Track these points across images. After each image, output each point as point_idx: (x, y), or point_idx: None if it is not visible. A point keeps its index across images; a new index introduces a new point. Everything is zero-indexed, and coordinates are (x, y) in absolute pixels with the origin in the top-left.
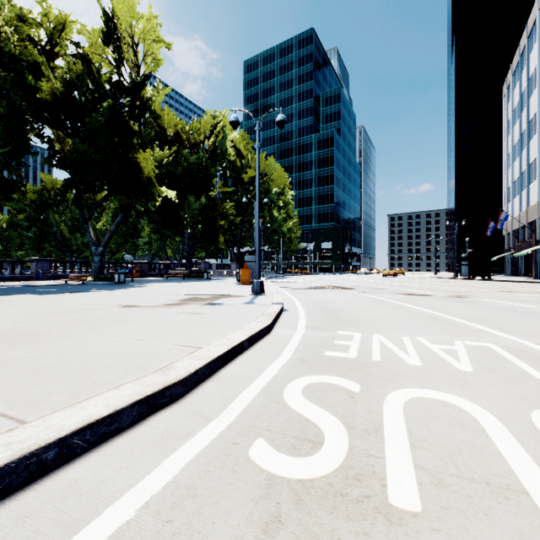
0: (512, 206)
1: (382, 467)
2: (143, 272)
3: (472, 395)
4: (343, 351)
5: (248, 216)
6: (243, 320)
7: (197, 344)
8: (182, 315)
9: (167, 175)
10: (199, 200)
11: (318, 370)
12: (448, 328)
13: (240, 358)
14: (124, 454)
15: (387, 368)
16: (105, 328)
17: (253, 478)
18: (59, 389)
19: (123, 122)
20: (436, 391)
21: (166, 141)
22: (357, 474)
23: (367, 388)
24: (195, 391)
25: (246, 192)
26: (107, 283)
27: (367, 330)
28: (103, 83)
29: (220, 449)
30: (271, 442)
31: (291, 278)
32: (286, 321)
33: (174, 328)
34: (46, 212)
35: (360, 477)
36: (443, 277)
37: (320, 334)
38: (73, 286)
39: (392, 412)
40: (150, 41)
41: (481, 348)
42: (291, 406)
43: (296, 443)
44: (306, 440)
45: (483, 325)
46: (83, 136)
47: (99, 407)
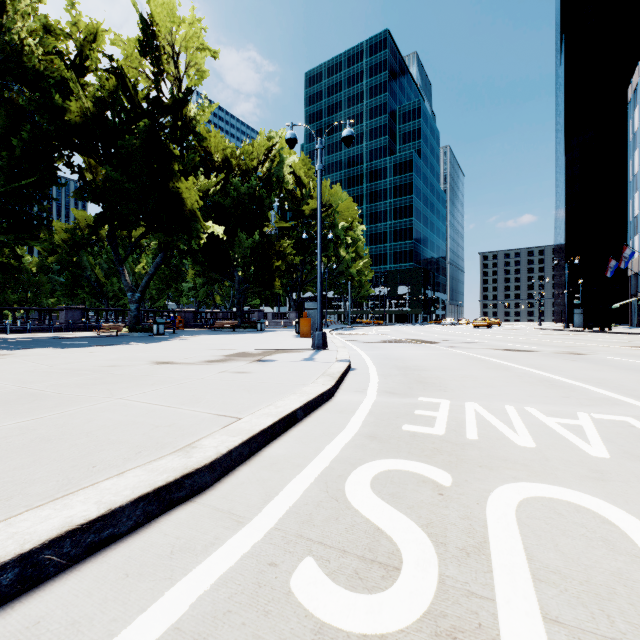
0: (639, 239)
1: (492, 617)
2: (186, 322)
3: (616, 495)
4: (427, 425)
5: (310, 256)
6: (298, 381)
7: (236, 413)
8: (224, 374)
9: (214, 208)
10: (251, 237)
11: (393, 452)
12: (566, 395)
13: (292, 432)
14: (114, 576)
15: (488, 450)
16: (127, 390)
17: (293, 629)
18: (46, 474)
19: (162, 146)
20: (562, 487)
21: (213, 168)
22: (453, 628)
23: (462, 480)
24: (227, 479)
25: (308, 227)
26: (144, 335)
27: (457, 396)
28: (140, 102)
29: (250, 573)
30: (324, 564)
31: (361, 330)
32: (353, 382)
33: (211, 391)
34: (80, 253)
35: (458, 634)
36: (550, 328)
37: (396, 401)
38: (105, 338)
39: (501, 520)
40: (194, 50)
41: (615, 423)
42: (355, 506)
43: (361, 567)
44: (375, 563)
45: (612, 391)
46: (117, 163)
47: (88, 505)
